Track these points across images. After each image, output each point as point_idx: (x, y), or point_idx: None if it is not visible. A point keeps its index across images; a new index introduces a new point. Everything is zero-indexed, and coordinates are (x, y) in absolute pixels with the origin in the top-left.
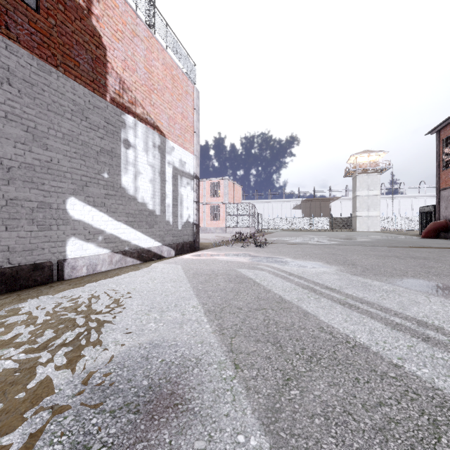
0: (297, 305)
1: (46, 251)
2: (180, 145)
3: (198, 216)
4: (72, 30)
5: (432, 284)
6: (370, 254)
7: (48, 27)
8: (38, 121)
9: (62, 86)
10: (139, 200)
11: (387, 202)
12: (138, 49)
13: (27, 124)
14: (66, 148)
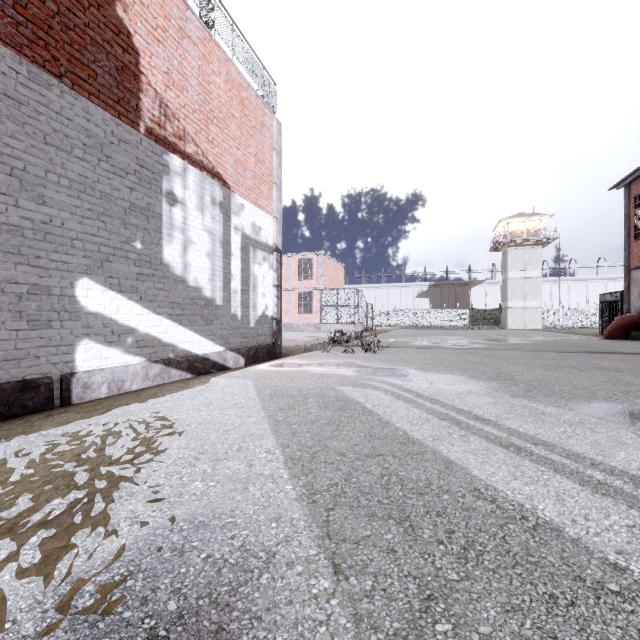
0: (432, 448)
1: (43, 360)
2: (253, 203)
3: (280, 308)
4: (85, 22)
5: (637, 411)
6: (534, 363)
7: (46, 16)
8: (29, 160)
9: (69, 107)
10: (190, 282)
11: (552, 287)
12: (189, 57)
13: (10, 163)
14: (75, 203)
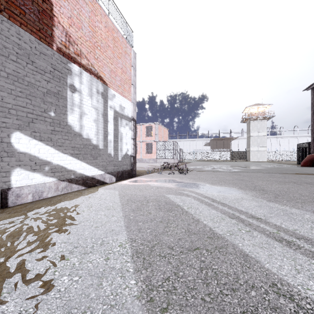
0: (231, 242)
1: None
2: (120, 94)
3: (135, 150)
4: None
5: None
6: (271, 180)
7: None
8: None
9: (7, 29)
10: (84, 136)
11: (271, 140)
12: (83, 10)
13: None
14: (11, 87)
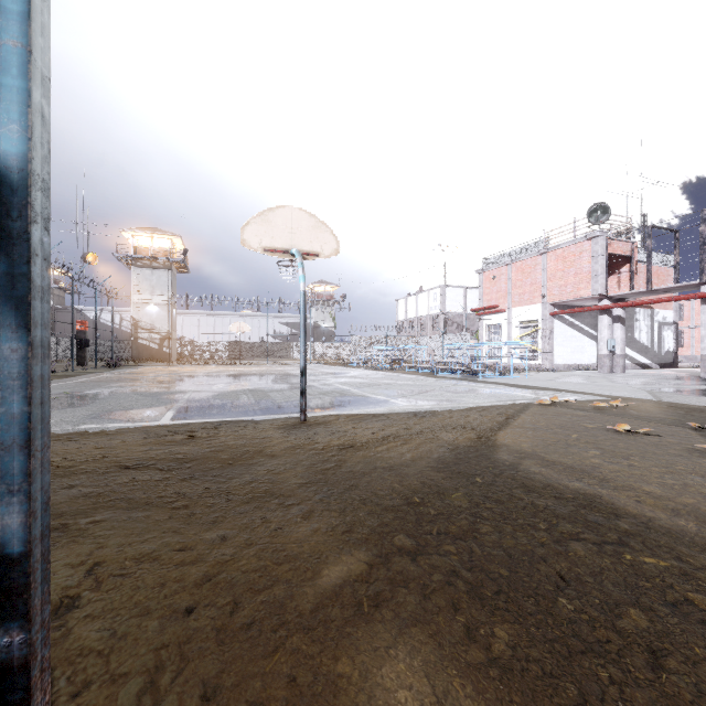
0: None
1: None
2: (662, 309)
3: (676, 348)
4: None
5: None
6: None
7: None
8: None
9: None
10: (641, 342)
11: None
12: (640, 278)
13: None
14: None
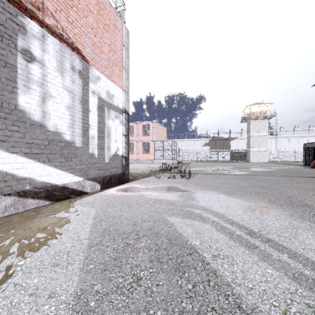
0: None
1: None
2: (107, 77)
3: (127, 149)
4: None
5: None
6: (299, 187)
7: None
8: None
9: None
10: (50, 128)
11: (271, 140)
12: None
13: None
14: None
